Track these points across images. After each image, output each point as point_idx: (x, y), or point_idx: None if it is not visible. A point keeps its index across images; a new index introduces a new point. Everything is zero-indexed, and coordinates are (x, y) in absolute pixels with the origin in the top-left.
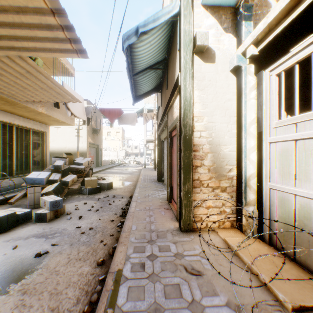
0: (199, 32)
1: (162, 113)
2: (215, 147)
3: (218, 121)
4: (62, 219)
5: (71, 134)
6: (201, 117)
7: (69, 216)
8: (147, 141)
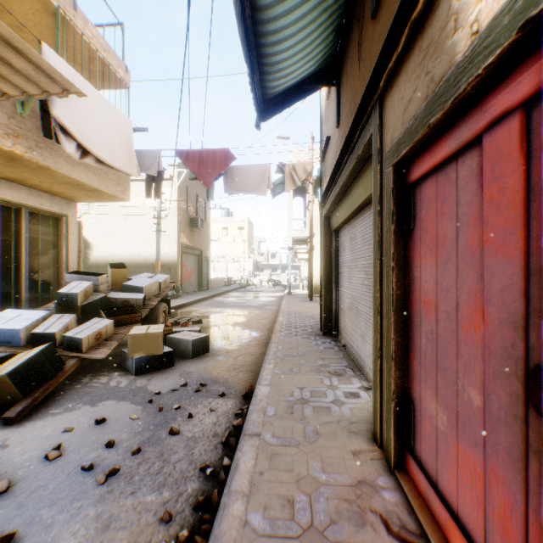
0: None
1: (339, 145)
2: None
3: None
4: None
5: (149, 229)
6: None
7: None
8: (294, 240)
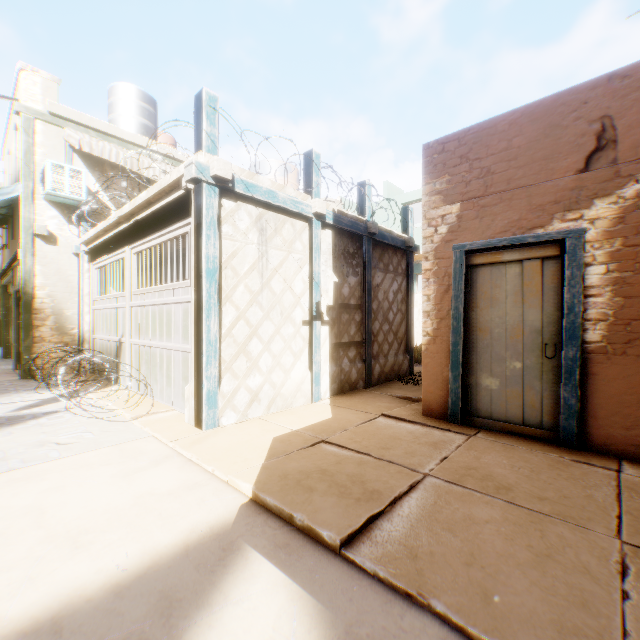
0: (40, 224)
1: (10, 259)
2: (60, 311)
3: (63, 291)
4: None
5: None
6: (44, 287)
7: None
8: None
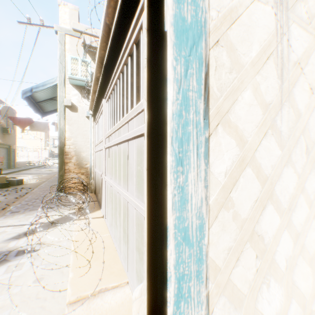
0: (66, 99)
1: None
2: (78, 153)
3: (80, 141)
4: None
5: None
6: (70, 138)
7: None
8: None
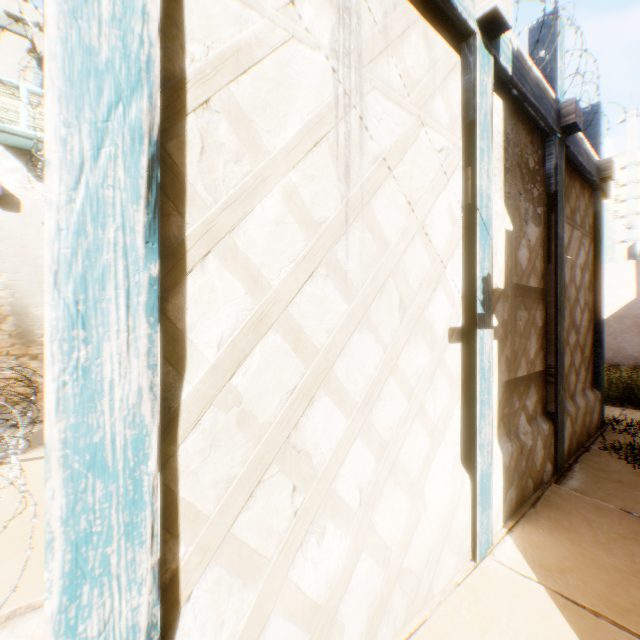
0: None
1: None
2: (23, 309)
3: (28, 280)
4: None
5: None
6: None
7: None
8: None
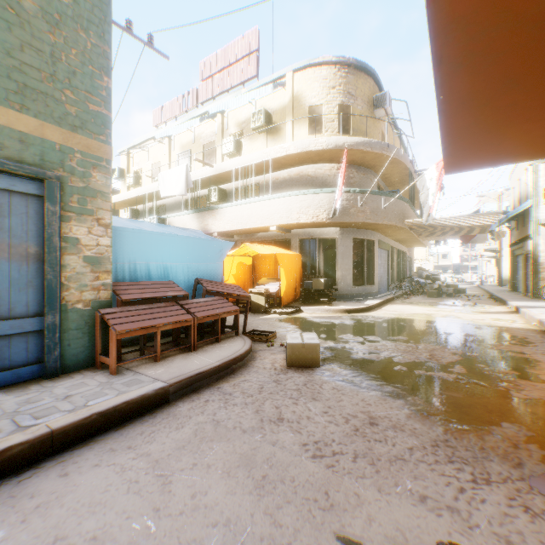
0: (540, 219)
1: (516, 236)
2: None
3: None
4: (458, 297)
5: None
6: (542, 251)
7: (460, 296)
8: (483, 250)
